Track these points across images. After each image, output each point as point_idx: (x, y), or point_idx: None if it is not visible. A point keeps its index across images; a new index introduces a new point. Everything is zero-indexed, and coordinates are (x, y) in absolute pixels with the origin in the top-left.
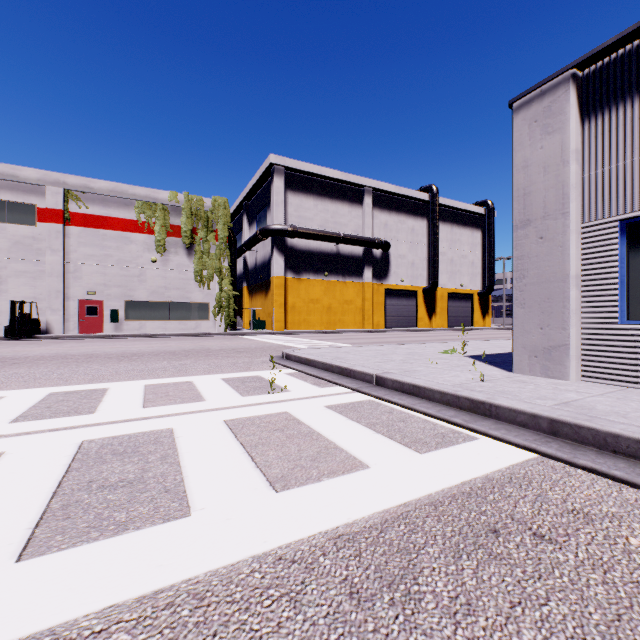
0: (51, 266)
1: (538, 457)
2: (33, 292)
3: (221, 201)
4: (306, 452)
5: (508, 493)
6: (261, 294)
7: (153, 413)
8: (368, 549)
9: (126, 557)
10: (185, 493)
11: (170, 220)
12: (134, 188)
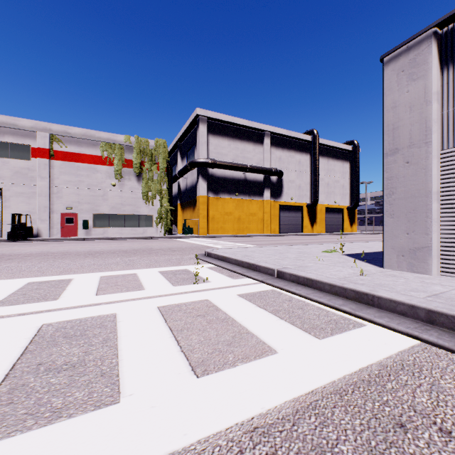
0: (40, 189)
1: (421, 344)
2: (28, 207)
3: (161, 142)
4: (223, 337)
5: (404, 381)
6: (190, 209)
7: (103, 300)
8: (283, 446)
9: (53, 451)
10: (118, 377)
11: (125, 156)
12: (99, 133)
